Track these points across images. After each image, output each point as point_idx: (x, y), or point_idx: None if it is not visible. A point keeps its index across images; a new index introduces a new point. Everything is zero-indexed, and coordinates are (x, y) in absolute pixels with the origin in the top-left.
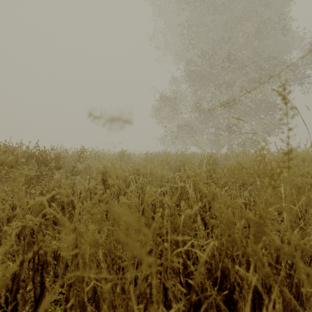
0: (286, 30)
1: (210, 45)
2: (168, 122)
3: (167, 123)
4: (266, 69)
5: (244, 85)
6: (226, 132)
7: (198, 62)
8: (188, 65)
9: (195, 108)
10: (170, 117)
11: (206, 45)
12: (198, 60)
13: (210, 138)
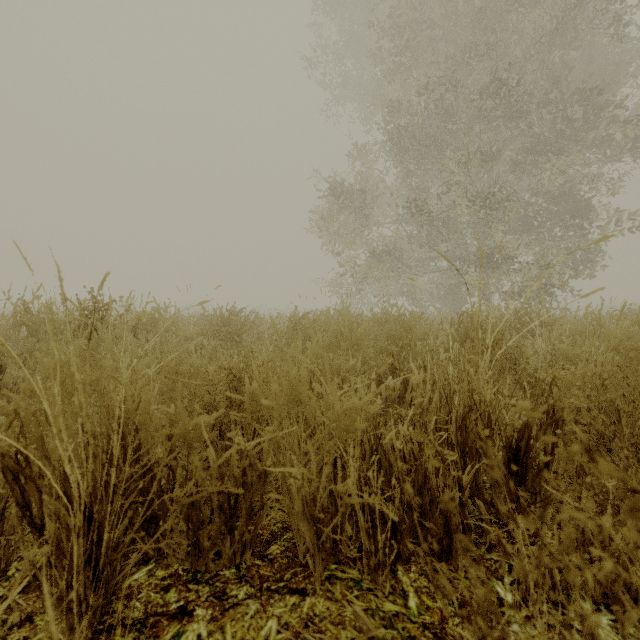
0: (623, 27)
1: (442, 71)
2: (347, 245)
3: (345, 247)
4: (574, 121)
5: (520, 159)
6: (478, 266)
7: (416, 105)
8: (392, 114)
9: (407, 215)
10: (351, 233)
11: (433, 71)
12: (417, 100)
13: (440, 281)
